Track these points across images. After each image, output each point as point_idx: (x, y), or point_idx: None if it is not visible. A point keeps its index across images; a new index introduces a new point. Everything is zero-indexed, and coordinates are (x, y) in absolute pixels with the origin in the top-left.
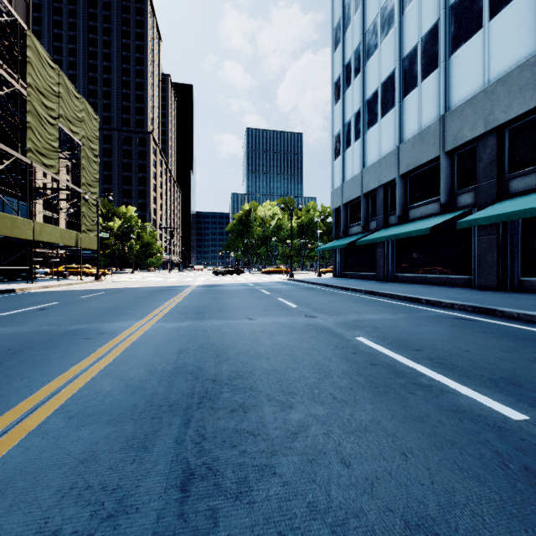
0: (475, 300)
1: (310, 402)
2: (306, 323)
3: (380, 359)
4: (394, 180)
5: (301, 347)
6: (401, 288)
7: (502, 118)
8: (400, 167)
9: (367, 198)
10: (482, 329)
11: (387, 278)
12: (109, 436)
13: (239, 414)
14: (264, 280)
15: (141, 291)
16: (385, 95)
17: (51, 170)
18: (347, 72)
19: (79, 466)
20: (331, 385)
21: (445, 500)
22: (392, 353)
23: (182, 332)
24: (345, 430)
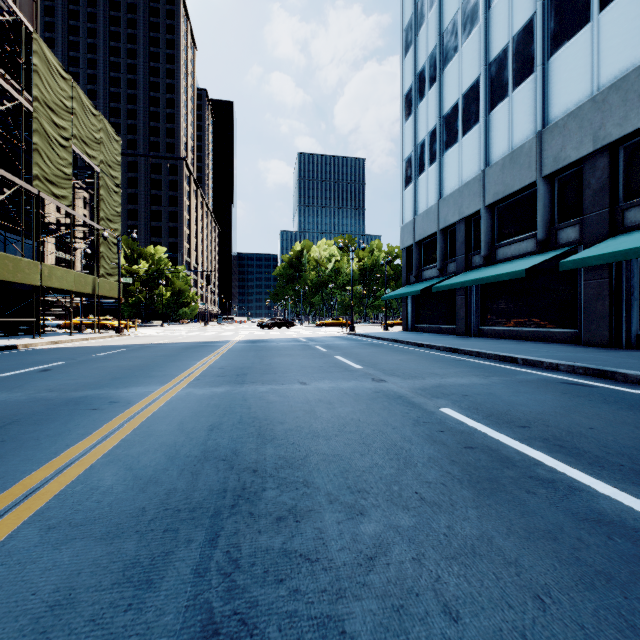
0: (585, 359)
1: (388, 505)
2: (374, 389)
3: (477, 440)
4: (479, 212)
5: (369, 421)
6: (489, 344)
7: (615, 133)
8: (486, 195)
9: (444, 235)
10: (603, 398)
11: (469, 332)
12: (99, 561)
13: (289, 524)
14: (319, 334)
15: (170, 348)
16: (467, 109)
17: (62, 202)
18: (420, 82)
19: (47, 615)
20: (415, 479)
21: None
22: (492, 432)
23: (216, 401)
24: (443, 552)
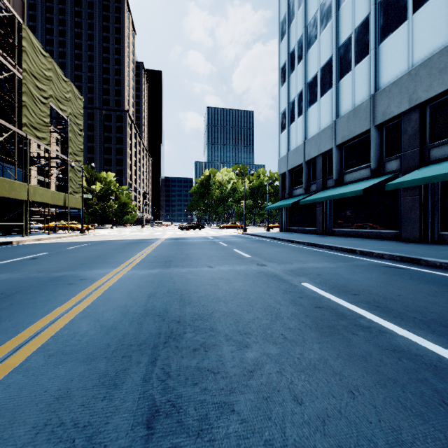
0: (402, 251)
1: (263, 342)
2: (258, 271)
3: (324, 303)
4: (332, 149)
5: (254, 291)
6: (338, 241)
7: (424, 96)
8: (337, 138)
9: (308, 165)
10: (410, 276)
11: (325, 232)
12: (83, 374)
13: (201, 353)
14: (221, 234)
15: (118, 243)
16: (324, 78)
17: (43, 141)
18: (291, 59)
19: (55, 402)
20: (281, 326)
21: (393, 438)
22: (334, 297)
23: (152, 279)
24: (296, 368)
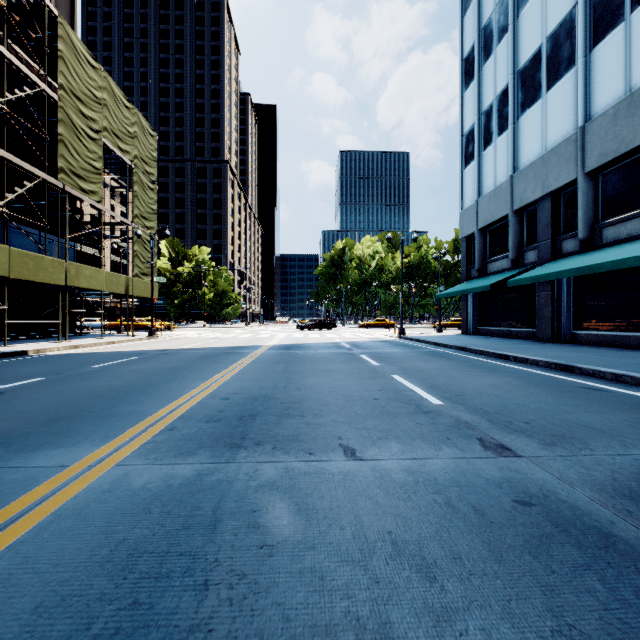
0: None
1: None
2: (509, 489)
3: None
4: (573, 183)
5: None
6: (610, 358)
7: None
8: (586, 159)
9: (520, 217)
10: None
11: (558, 337)
12: None
13: None
14: (363, 337)
15: (187, 357)
16: (555, 53)
17: (92, 197)
18: (485, 37)
19: None
20: None
21: None
22: None
23: (145, 530)
24: None
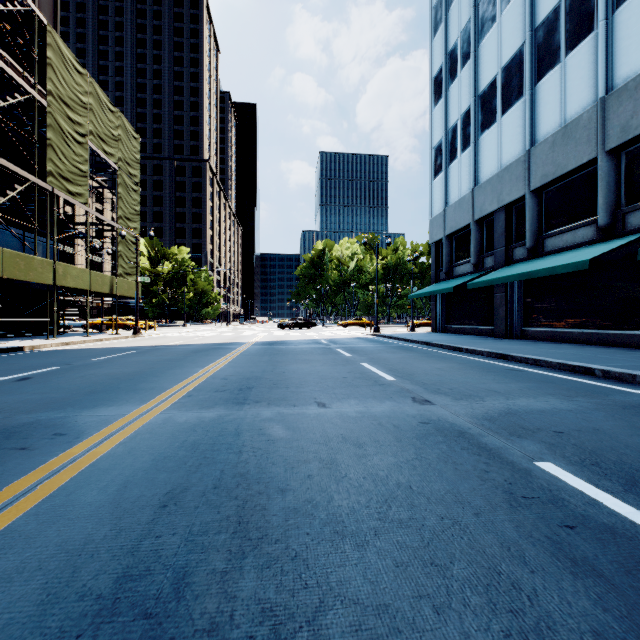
0: None
1: None
2: (419, 418)
3: None
4: (522, 198)
5: (429, 493)
6: (541, 349)
7: None
8: (532, 179)
9: (480, 226)
10: None
11: (510, 334)
12: None
13: None
14: (341, 335)
15: (179, 351)
16: (508, 83)
17: (78, 199)
18: (451, 61)
19: None
20: None
21: None
22: None
23: (197, 437)
24: None
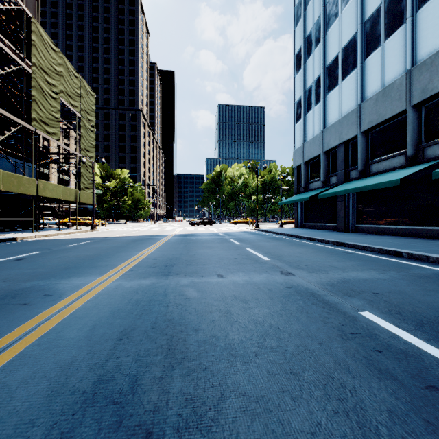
0: None
1: None
2: (285, 284)
3: (434, 371)
4: (355, 137)
5: (290, 331)
6: (368, 239)
7: None
8: (362, 124)
9: (327, 156)
10: None
11: (348, 229)
12: None
13: None
14: (233, 230)
15: (123, 240)
16: (346, 59)
17: (53, 137)
18: (307, 43)
19: None
20: None
21: None
22: None
23: (139, 296)
24: None
